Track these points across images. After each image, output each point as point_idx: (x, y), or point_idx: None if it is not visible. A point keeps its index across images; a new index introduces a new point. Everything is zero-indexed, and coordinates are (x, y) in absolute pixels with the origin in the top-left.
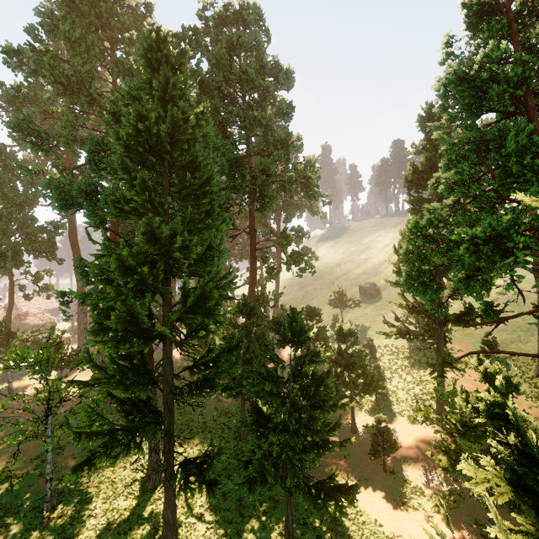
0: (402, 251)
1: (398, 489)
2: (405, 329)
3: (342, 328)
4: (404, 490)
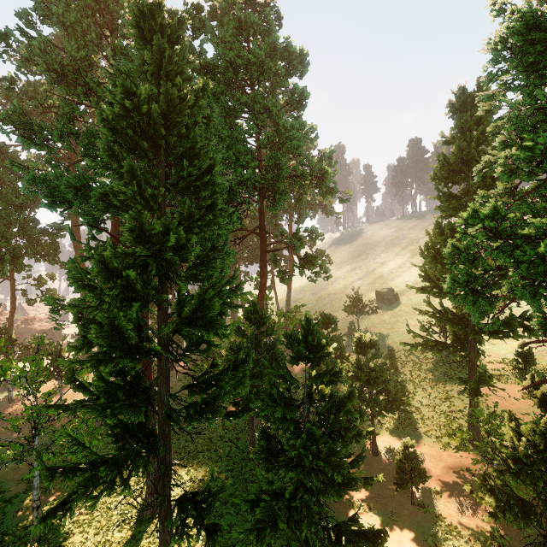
0: (445, 251)
1: (430, 527)
2: (433, 340)
3: (361, 339)
4: (437, 529)
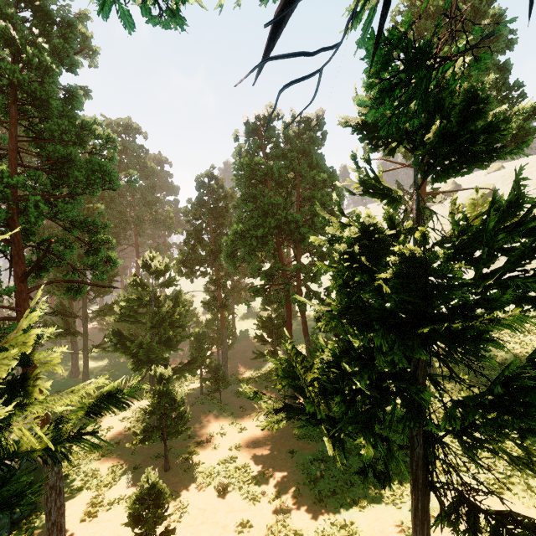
0: None
1: None
2: None
3: (184, 298)
4: None
